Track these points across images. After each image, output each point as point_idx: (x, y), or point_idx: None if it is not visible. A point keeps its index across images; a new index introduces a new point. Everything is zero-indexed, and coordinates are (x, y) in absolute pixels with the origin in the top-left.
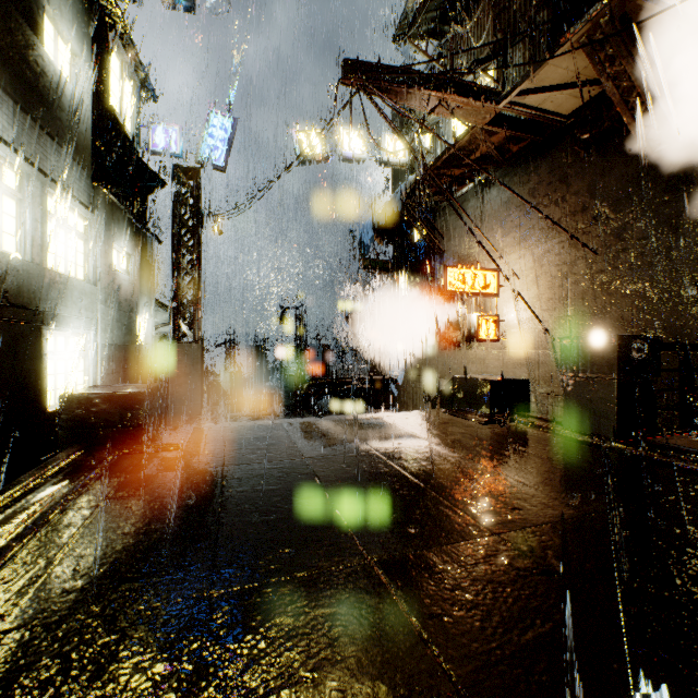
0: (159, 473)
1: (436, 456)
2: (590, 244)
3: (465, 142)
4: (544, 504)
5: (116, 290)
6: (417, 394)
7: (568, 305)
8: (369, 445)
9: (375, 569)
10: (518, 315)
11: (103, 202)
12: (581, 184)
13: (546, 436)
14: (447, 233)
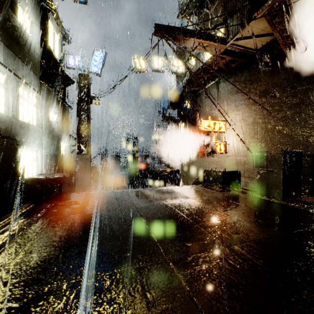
0: (68, 215)
1: (198, 207)
2: (268, 109)
3: (210, 62)
4: (250, 231)
5: (51, 130)
6: (188, 177)
7: (258, 137)
8: (166, 202)
9: (170, 264)
10: (235, 141)
11: (45, 90)
12: (264, 81)
13: (249, 197)
14: (202, 104)
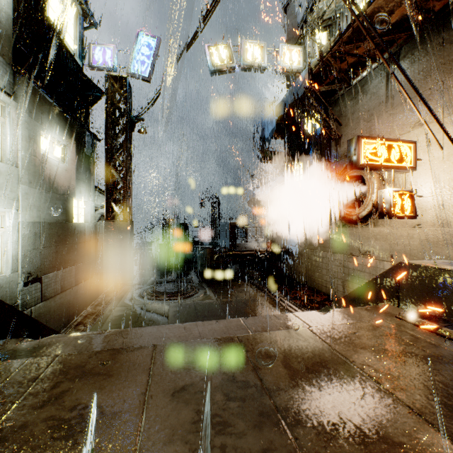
0: None
1: None
2: None
3: None
4: None
5: (45, 174)
6: (312, 265)
7: None
8: None
9: None
10: (441, 189)
11: (25, 90)
12: None
13: None
14: (344, 119)
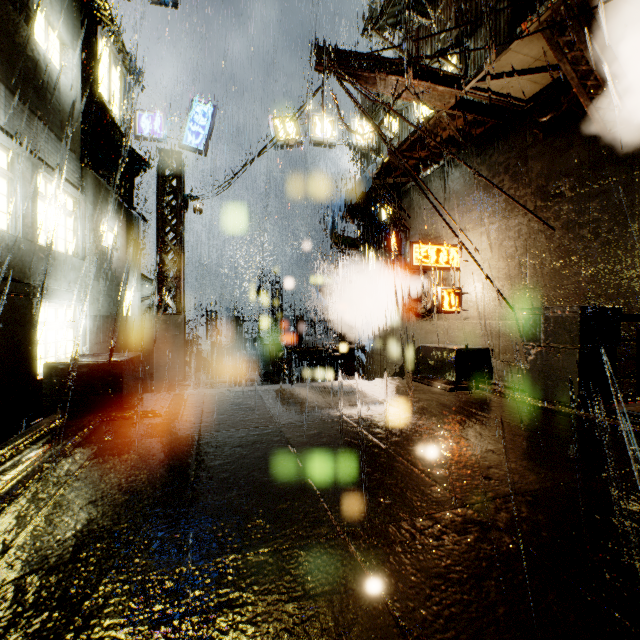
0: (137, 440)
1: (405, 423)
2: (548, 221)
3: (429, 126)
4: (514, 473)
5: (104, 265)
6: (384, 361)
7: (527, 279)
8: (340, 412)
9: (348, 544)
10: (479, 288)
11: (91, 182)
12: (540, 165)
13: (510, 403)
14: (413, 212)
